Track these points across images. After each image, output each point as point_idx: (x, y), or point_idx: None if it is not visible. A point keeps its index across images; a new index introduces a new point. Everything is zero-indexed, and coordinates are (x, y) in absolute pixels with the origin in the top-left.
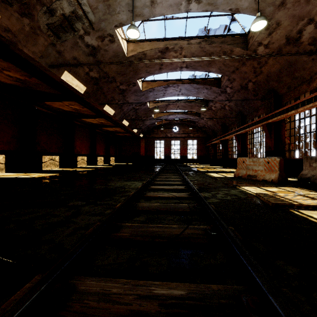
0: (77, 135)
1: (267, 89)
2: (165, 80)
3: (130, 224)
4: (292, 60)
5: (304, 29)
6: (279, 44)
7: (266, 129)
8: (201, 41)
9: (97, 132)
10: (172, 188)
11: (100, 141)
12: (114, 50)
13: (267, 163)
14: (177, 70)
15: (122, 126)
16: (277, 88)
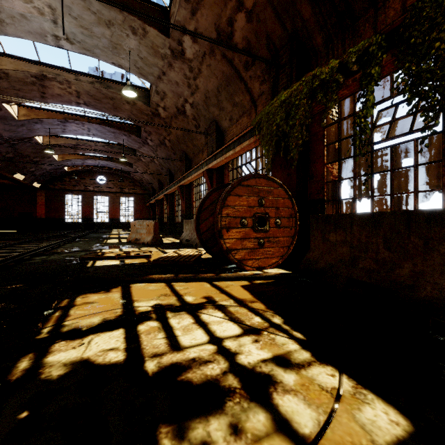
0: None
1: (181, 150)
2: (60, 112)
3: None
4: (188, 128)
5: (185, 106)
6: (174, 111)
7: (180, 191)
8: (94, 82)
9: None
10: (3, 255)
11: None
12: None
13: (148, 226)
14: (73, 104)
15: None
16: (187, 152)
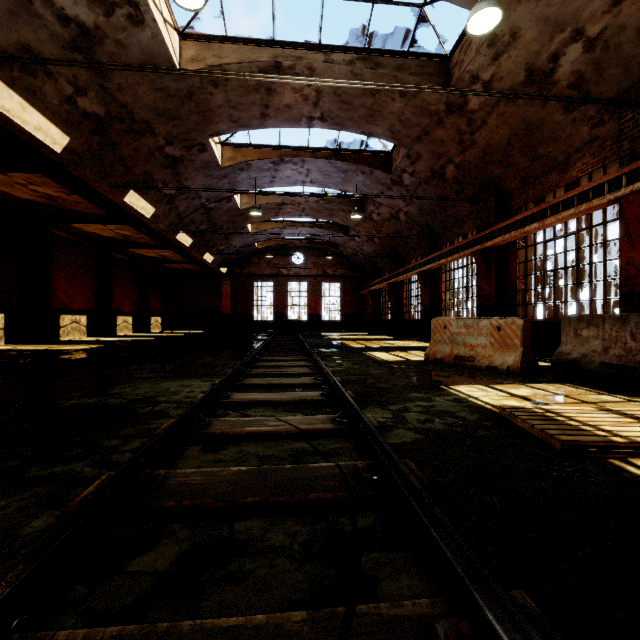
0: (58, 263)
1: (482, 180)
2: (274, 148)
3: (80, 633)
4: (534, 119)
5: (564, 53)
6: (512, 82)
7: (481, 260)
8: (354, 60)
9: (115, 259)
10: (288, 399)
11: (123, 281)
12: (143, 47)
13: (497, 329)
14: (302, 123)
15: (176, 247)
16: (502, 179)
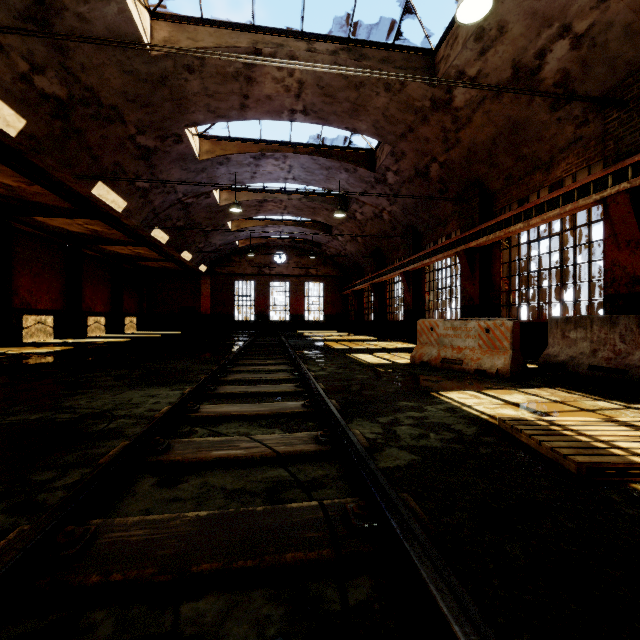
0: (21, 260)
1: (466, 179)
2: (255, 142)
3: None
4: (520, 118)
5: (551, 50)
6: (499, 79)
7: (465, 260)
8: (338, 50)
9: (86, 256)
10: (265, 411)
11: (95, 279)
12: (109, 23)
13: (486, 331)
14: (283, 116)
15: (151, 244)
16: (486, 179)
